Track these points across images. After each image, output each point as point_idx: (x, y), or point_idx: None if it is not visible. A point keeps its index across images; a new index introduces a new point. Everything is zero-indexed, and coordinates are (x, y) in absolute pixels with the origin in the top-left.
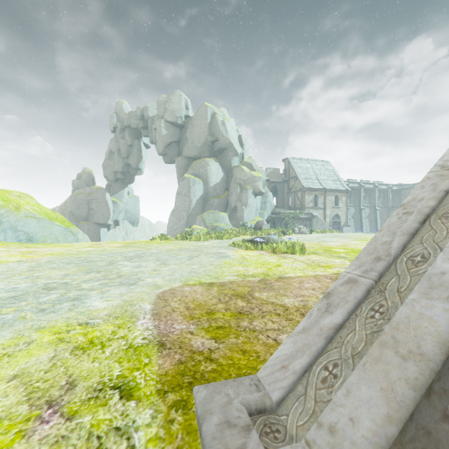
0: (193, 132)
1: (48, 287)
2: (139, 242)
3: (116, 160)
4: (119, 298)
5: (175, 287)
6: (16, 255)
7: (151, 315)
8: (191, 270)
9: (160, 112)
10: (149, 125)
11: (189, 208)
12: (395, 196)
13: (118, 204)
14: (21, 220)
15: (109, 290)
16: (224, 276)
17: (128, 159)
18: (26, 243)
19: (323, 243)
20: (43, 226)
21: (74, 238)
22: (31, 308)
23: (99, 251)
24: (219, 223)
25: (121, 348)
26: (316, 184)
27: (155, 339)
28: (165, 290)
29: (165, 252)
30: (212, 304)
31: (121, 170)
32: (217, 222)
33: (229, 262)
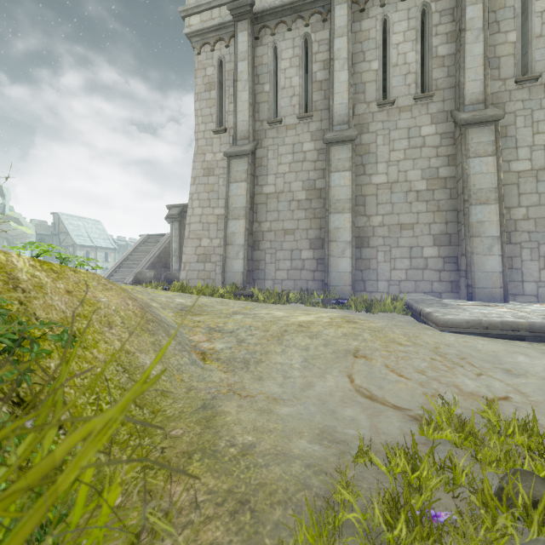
0: None
1: None
2: None
3: None
4: None
5: None
6: None
7: None
8: None
9: None
10: None
11: None
12: None
13: None
14: None
15: None
16: None
17: None
18: None
19: None
20: None
21: None
22: None
23: None
24: None
25: None
26: (88, 241)
27: None
28: None
29: None
30: None
31: None
32: None
33: None
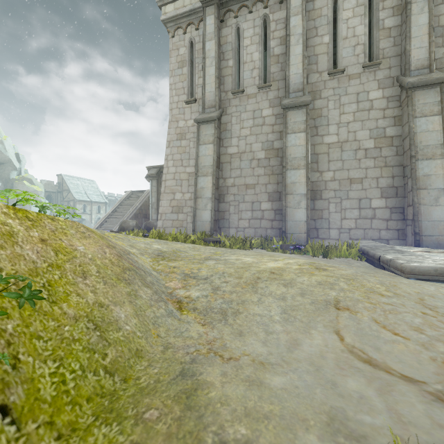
0: None
1: None
2: None
3: None
4: None
5: None
6: None
7: None
8: None
9: None
10: None
11: None
12: None
13: None
14: None
15: None
16: None
17: None
18: None
19: None
20: None
21: None
22: None
23: None
24: None
25: None
26: (85, 197)
27: None
28: None
29: None
30: None
31: None
32: None
33: None
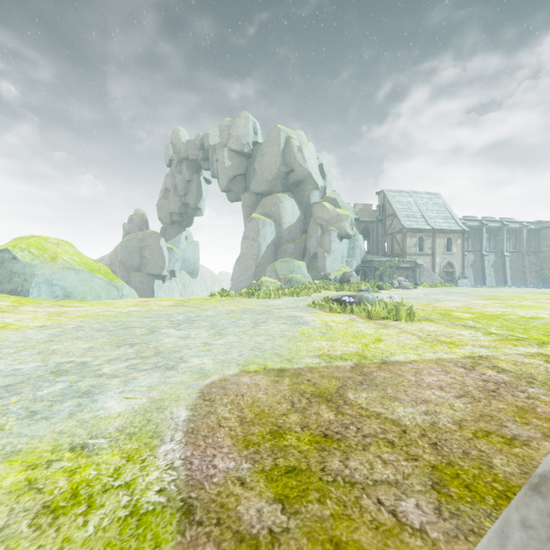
0: (262, 162)
1: (59, 371)
2: (194, 299)
3: (172, 199)
4: (146, 394)
5: (229, 375)
6: (42, 317)
7: (183, 433)
8: (254, 345)
9: (223, 139)
10: (210, 156)
11: (258, 256)
12: (531, 237)
13: (174, 251)
14: (57, 273)
15: (135, 379)
16: (300, 358)
17: (185, 198)
18: (63, 299)
19: (436, 302)
20: (82, 279)
21: (118, 293)
22: (19, 409)
23: (143, 312)
24: (295, 274)
25: (118, 514)
26: (421, 223)
27: (179, 493)
28: (214, 382)
29: (224, 314)
30: (280, 412)
31: (177, 210)
32: (292, 272)
33: (308, 332)
